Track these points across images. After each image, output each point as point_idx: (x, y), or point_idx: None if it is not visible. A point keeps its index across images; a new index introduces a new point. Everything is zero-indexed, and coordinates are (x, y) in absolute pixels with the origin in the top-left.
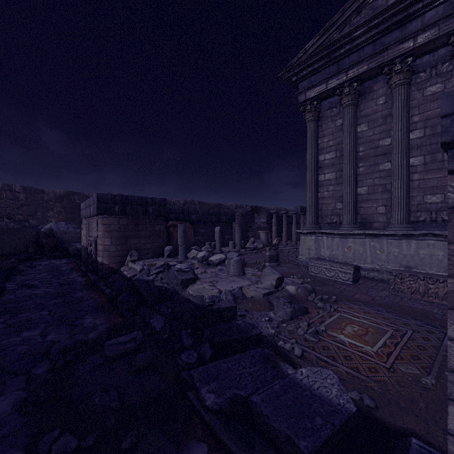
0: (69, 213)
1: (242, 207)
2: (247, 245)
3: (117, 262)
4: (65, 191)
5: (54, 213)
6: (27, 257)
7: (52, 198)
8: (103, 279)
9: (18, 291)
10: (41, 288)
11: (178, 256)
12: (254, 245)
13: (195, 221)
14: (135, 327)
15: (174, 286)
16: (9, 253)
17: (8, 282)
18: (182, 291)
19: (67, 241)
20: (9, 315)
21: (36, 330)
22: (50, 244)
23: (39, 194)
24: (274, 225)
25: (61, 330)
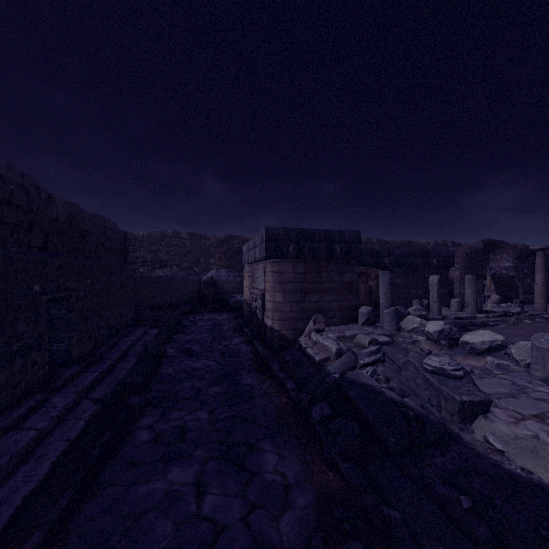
0: (229, 259)
1: (445, 245)
2: (489, 306)
3: (291, 327)
4: (225, 235)
5: (215, 260)
6: (190, 309)
7: (213, 244)
8: (273, 352)
9: (177, 360)
10: (201, 358)
11: (379, 323)
12: (502, 308)
13: (388, 267)
14: (390, 546)
15: (426, 405)
16: (176, 303)
17: (170, 343)
18: (461, 428)
19: (228, 292)
20: (161, 409)
21: (189, 467)
22: (211, 295)
23: (202, 240)
24: (540, 273)
25: (227, 480)
